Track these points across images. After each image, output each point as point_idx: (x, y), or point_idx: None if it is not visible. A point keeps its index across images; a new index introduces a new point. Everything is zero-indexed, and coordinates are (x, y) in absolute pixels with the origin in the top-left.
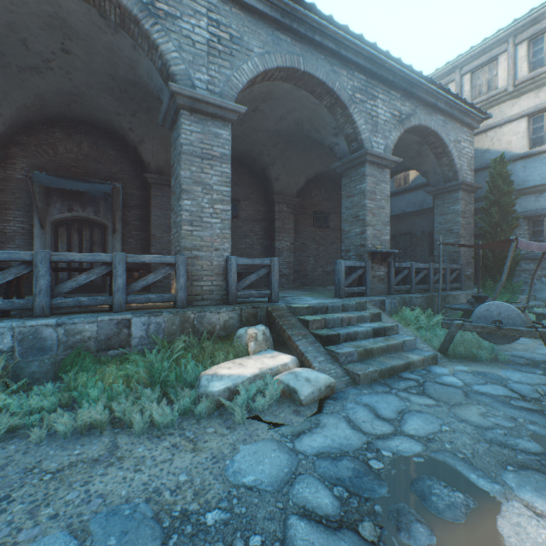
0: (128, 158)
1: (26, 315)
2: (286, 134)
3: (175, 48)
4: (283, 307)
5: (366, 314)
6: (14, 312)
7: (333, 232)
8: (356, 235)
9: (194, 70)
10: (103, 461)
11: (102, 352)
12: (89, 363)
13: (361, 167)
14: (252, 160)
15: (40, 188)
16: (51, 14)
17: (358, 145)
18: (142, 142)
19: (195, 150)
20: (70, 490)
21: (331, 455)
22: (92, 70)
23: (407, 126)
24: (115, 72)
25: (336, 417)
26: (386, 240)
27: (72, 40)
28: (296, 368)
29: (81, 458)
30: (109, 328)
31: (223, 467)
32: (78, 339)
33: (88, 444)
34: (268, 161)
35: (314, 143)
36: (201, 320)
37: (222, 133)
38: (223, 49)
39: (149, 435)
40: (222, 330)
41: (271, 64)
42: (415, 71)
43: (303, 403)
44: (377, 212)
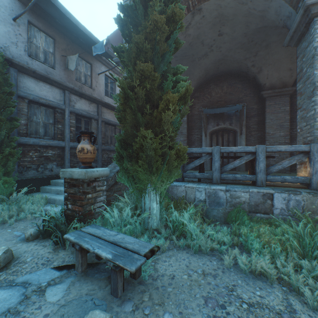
0: (248, 86)
1: (207, 181)
2: None
3: None
4: None
5: None
6: (201, 179)
7: None
8: None
9: None
10: None
11: (252, 213)
12: (246, 220)
13: None
14: None
15: (204, 116)
16: (215, 16)
17: None
18: (260, 71)
19: None
20: None
21: None
22: (233, 38)
23: None
24: (248, 29)
25: None
26: None
27: (224, 25)
28: None
29: (264, 302)
30: (256, 198)
31: None
32: (236, 201)
33: (263, 289)
34: None
35: None
36: None
37: None
38: None
39: None
40: None
41: None
42: None
43: None
44: None
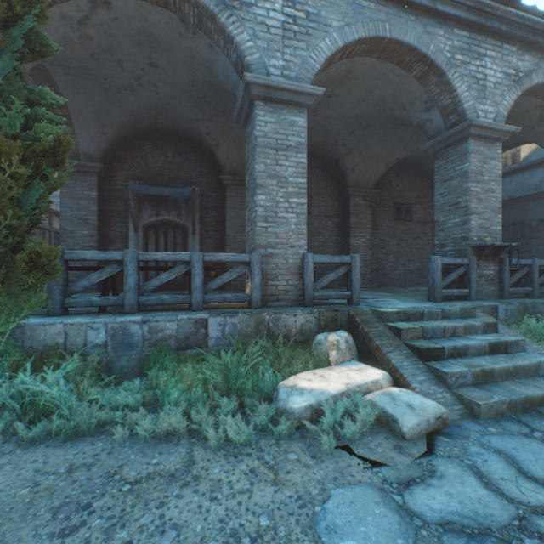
0: (205, 162)
1: (119, 311)
2: (364, 118)
3: (249, 37)
4: (367, 311)
5: (476, 323)
6: (111, 308)
7: (418, 225)
8: (454, 227)
9: (269, 57)
10: (179, 479)
11: (181, 351)
12: (169, 362)
13: (462, 144)
14: (325, 153)
15: (134, 196)
16: (140, 31)
17: (458, 117)
18: (218, 145)
19: (270, 142)
20: (145, 511)
21: (465, 530)
22: (174, 80)
23: (526, 86)
24: (194, 77)
25: (458, 465)
26: (496, 230)
27: (158, 53)
28: (390, 387)
29: (158, 470)
30: (187, 327)
31: (311, 516)
32: (160, 336)
33: (165, 452)
34: (342, 152)
35: (396, 125)
36: (276, 322)
37: (297, 120)
38: (298, 29)
39: (225, 452)
40: (298, 334)
41: (352, 37)
42: (540, 12)
43: (406, 437)
44: (484, 196)
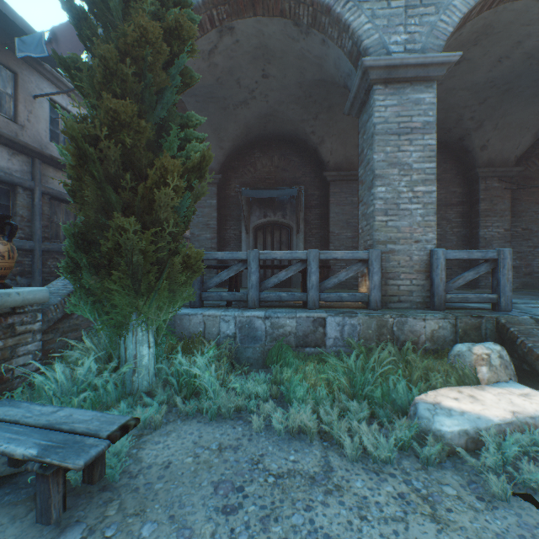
0: (308, 161)
1: (242, 305)
2: (504, 80)
3: (367, 19)
4: (526, 320)
5: None
6: (233, 302)
7: None
8: None
9: (389, 34)
10: (320, 483)
11: (300, 348)
12: (290, 358)
13: None
14: (445, 132)
15: (245, 201)
16: (256, 46)
17: None
18: (322, 143)
19: (390, 127)
20: (293, 510)
21: None
22: (283, 85)
23: None
24: (303, 78)
25: None
26: None
27: (270, 63)
28: None
29: (297, 468)
30: (306, 325)
31: None
32: (280, 332)
33: (300, 451)
34: (469, 127)
35: None
36: (401, 326)
37: (423, 97)
38: None
39: (363, 465)
40: (428, 342)
41: None
42: None
43: None
44: None
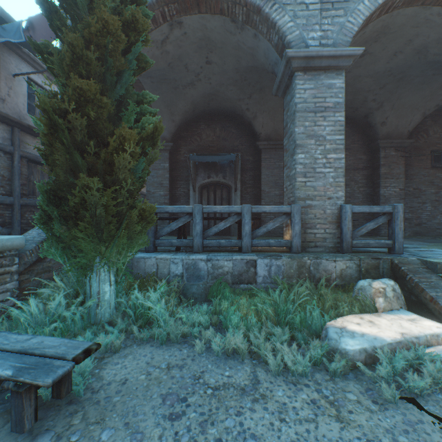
0: (244, 133)
1: (188, 250)
2: (398, 70)
3: (289, 18)
4: (414, 261)
5: None
6: (182, 248)
7: None
8: None
9: (307, 31)
10: (249, 393)
11: (235, 285)
12: (227, 293)
13: None
14: (353, 110)
15: (192, 165)
16: (201, 38)
17: None
18: (255, 118)
19: (308, 106)
20: (227, 416)
21: None
22: (223, 70)
23: None
24: (239, 65)
25: None
26: None
27: (212, 52)
28: None
29: (231, 382)
30: (240, 266)
31: None
32: (219, 272)
33: (234, 368)
34: (372, 107)
35: (438, 70)
36: (316, 266)
37: (334, 83)
38: None
39: (284, 378)
40: (338, 279)
41: None
42: None
43: None
44: None
